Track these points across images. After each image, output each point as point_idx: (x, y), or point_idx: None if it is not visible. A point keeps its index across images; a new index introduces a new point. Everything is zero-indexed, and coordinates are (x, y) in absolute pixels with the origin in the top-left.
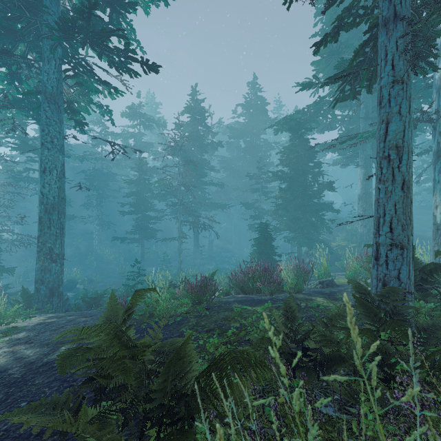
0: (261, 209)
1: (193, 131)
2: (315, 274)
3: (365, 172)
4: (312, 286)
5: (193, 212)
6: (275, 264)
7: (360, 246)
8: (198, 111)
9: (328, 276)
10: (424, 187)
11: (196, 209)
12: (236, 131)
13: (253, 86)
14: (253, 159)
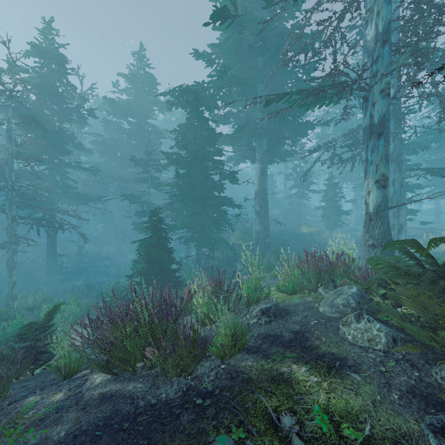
0: (150, 203)
1: (44, 84)
2: (243, 292)
3: (262, 167)
4: (250, 320)
5: (45, 205)
6: (172, 276)
7: (257, 244)
8: (53, 57)
9: (260, 293)
10: (289, 193)
11: (50, 200)
12: (117, 106)
13: (140, 58)
14: (140, 146)
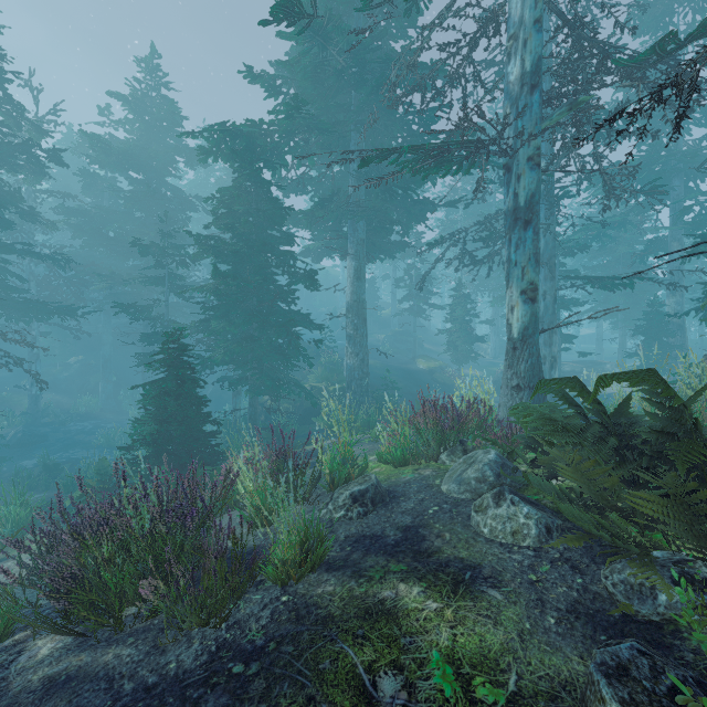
0: (169, 321)
1: None
2: (325, 467)
3: (357, 266)
4: (334, 513)
5: None
6: (206, 444)
7: (349, 388)
8: None
9: (352, 467)
10: (399, 308)
11: None
12: (108, 148)
13: (150, 69)
14: (152, 221)
